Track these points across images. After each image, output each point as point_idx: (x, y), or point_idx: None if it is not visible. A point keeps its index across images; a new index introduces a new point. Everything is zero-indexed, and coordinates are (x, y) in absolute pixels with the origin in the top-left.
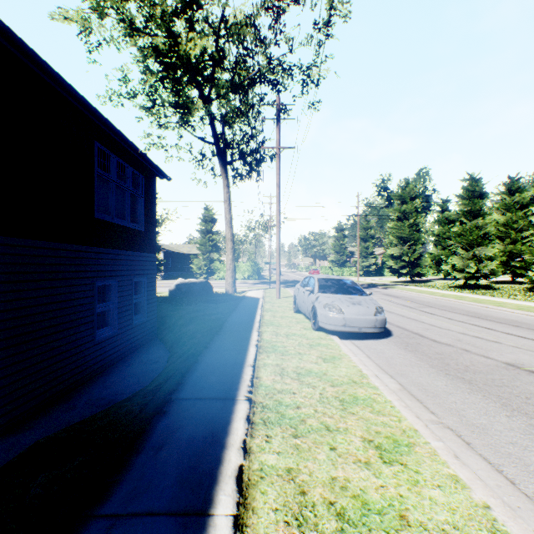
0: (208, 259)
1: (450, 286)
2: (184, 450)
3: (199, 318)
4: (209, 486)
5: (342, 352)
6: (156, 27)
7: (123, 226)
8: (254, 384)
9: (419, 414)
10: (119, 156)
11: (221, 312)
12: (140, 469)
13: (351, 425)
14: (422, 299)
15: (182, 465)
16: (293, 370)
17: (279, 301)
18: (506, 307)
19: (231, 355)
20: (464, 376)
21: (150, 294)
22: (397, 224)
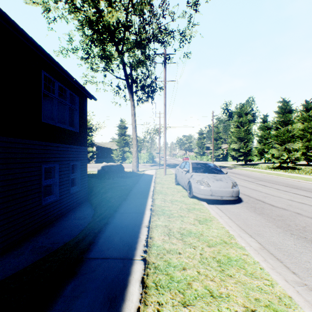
0: (122, 151)
1: (270, 167)
2: None
3: (114, 188)
4: None
5: (211, 215)
6: (88, 5)
7: (63, 128)
8: (148, 244)
9: (283, 274)
10: (60, 82)
11: (128, 184)
12: None
13: (232, 291)
14: (255, 175)
15: None
16: (177, 231)
17: (165, 177)
18: None
19: (132, 217)
20: (305, 236)
21: (83, 173)
22: (237, 129)
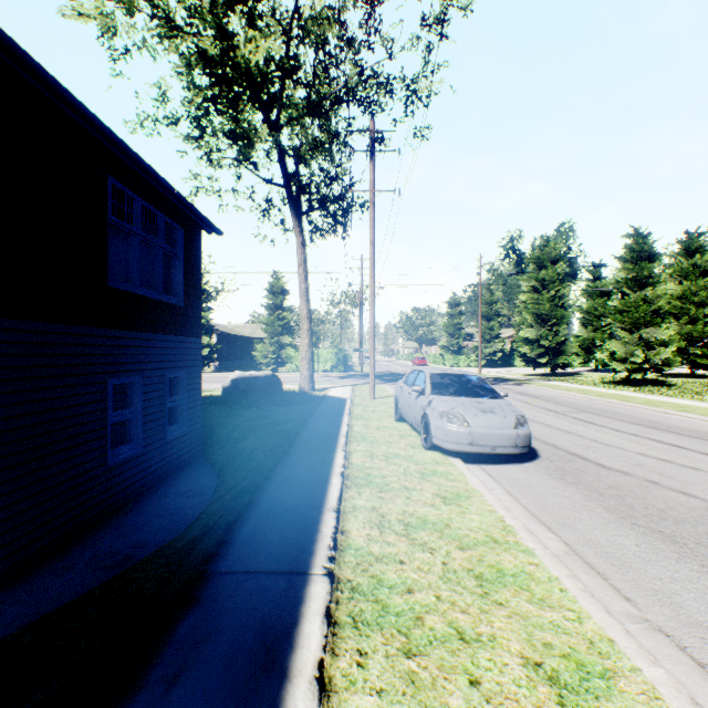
0: (277, 345)
1: (606, 381)
2: (216, 685)
3: (262, 428)
4: None
5: (470, 486)
6: (203, 23)
7: (152, 299)
8: (337, 544)
9: (606, 601)
10: (146, 198)
11: (293, 420)
12: None
13: (501, 630)
14: (572, 400)
15: None
16: (398, 519)
17: (373, 403)
18: (694, 413)
19: (304, 490)
20: (662, 529)
21: (192, 395)
22: (533, 296)
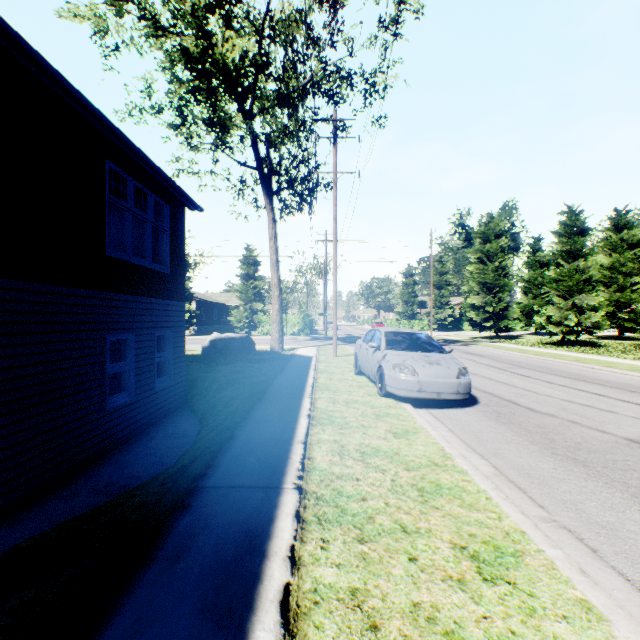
0: (250, 310)
1: (544, 343)
2: (210, 561)
3: (238, 381)
4: (242, 615)
5: (417, 425)
6: (185, 25)
7: (143, 267)
8: (305, 467)
9: (523, 508)
10: (138, 179)
11: (265, 374)
12: (148, 589)
13: (436, 525)
14: (512, 358)
15: (206, 583)
16: (355, 449)
17: (336, 361)
18: (617, 368)
19: (276, 428)
20: (576, 456)
21: (177, 352)
22: (479, 267)
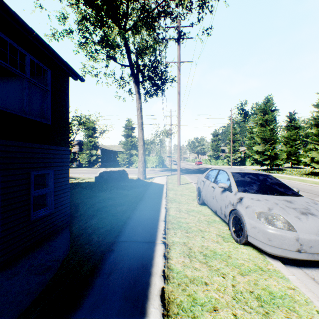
0: (129, 154)
1: (305, 174)
2: None
3: (106, 209)
4: None
5: None
6: None
7: (15, 114)
8: None
9: None
10: (6, 34)
11: (128, 201)
12: None
13: None
14: (300, 186)
15: None
16: None
17: (180, 188)
18: None
19: None
20: None
21: (60, 186)
22: (261, 128)
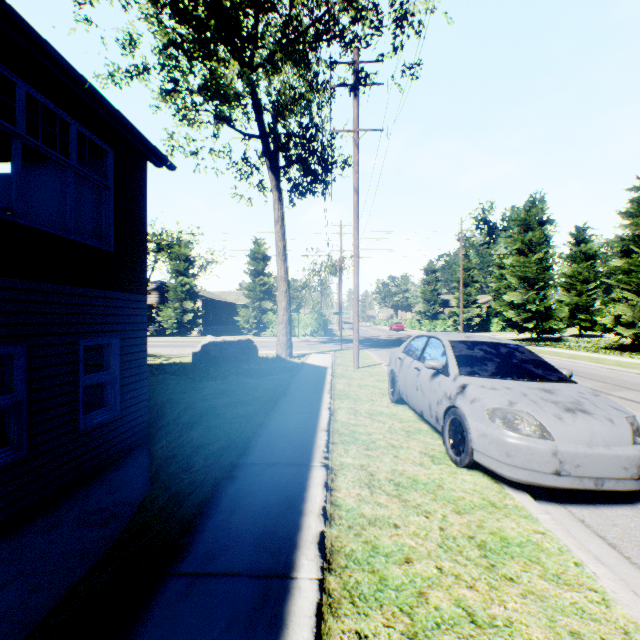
0: (258, 310)
1: (604, 347)
2: None
3: (217, 411)
4: None
5: (622, 614)
6: None
7: (51, 234)
8: None
9: None
10: (37, 87)
11: (260, 397)
12: None
13: None
14: (589, 370)
15: None
16: None
17: (358, 374)
18: None
19: (231, 620)
20: None
21: (130, 368)
22: (519, 259)
